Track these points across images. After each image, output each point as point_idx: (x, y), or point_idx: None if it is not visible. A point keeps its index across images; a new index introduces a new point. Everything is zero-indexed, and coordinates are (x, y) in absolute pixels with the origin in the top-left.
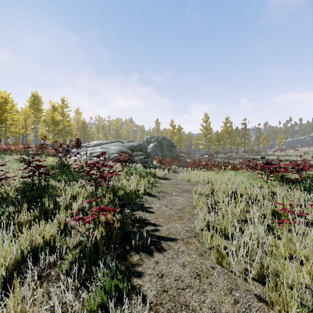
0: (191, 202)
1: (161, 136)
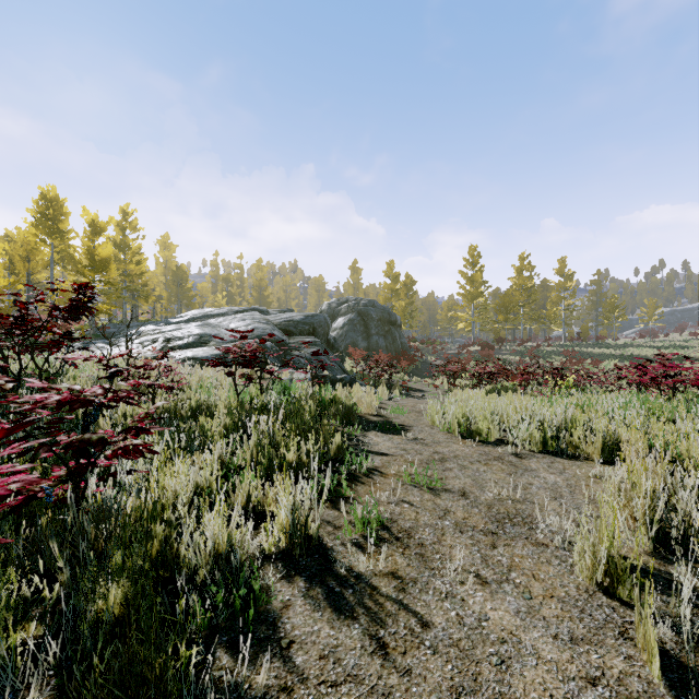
0: None
1: (365, 299)
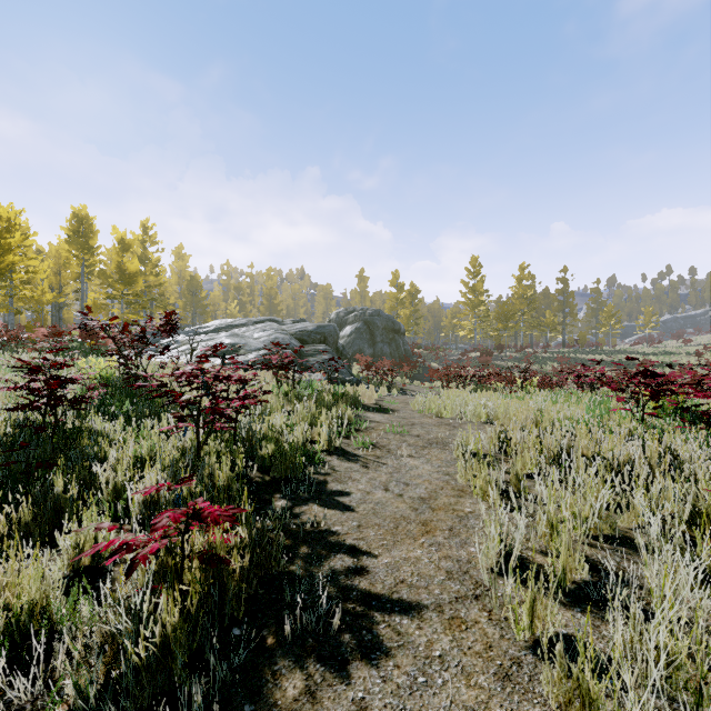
0: (451, 475)
1: (371, 309)
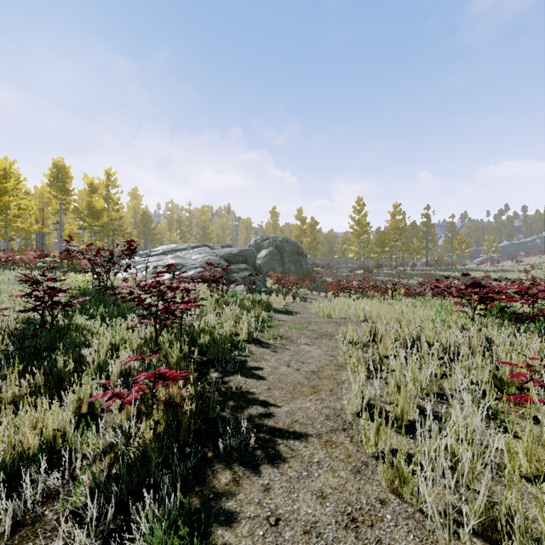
0: (335, 357)
1: (281, 237)
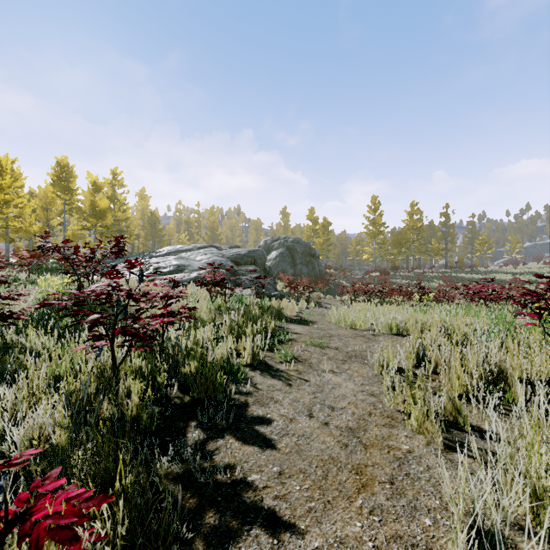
0: (377, 396)
1: (292, 238)
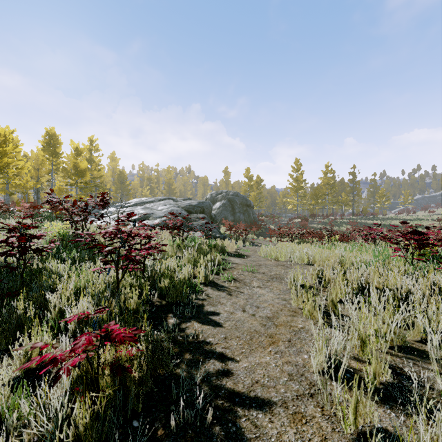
0: (287, 301)
1: (232, 192)
